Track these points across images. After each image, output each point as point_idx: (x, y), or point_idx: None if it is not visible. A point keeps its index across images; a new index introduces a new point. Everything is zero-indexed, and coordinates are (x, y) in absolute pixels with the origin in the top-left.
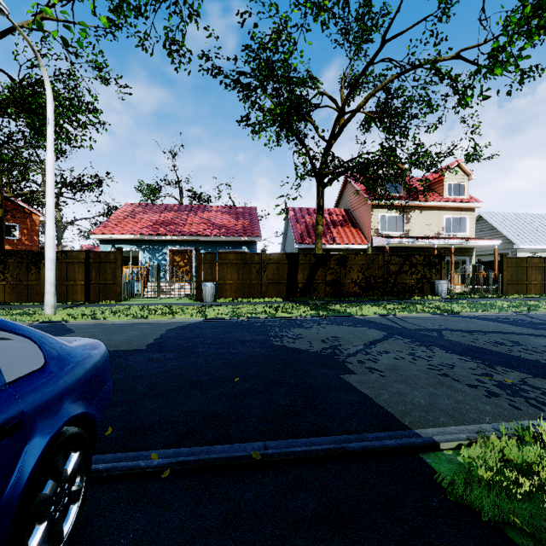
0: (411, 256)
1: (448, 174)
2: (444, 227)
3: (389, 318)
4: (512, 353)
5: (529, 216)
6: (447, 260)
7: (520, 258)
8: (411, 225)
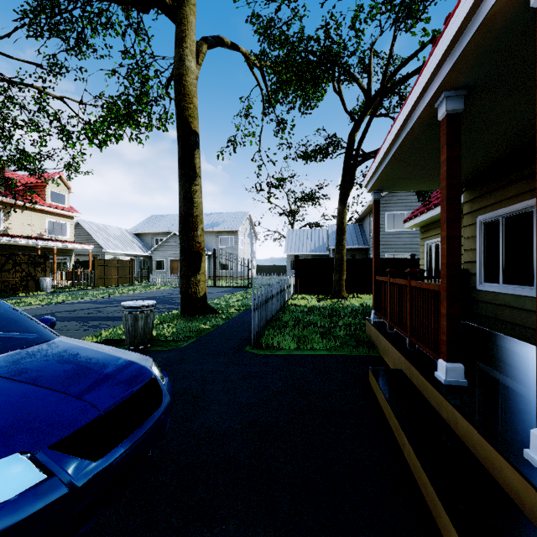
0: (15, 255)
1: (51, 182)
2: (48, 229)
3: (2, 313)
4: (97, 316)
5: (113, 228)
6: (50, 259)
7: (107, 260)
8: (11, 223)
